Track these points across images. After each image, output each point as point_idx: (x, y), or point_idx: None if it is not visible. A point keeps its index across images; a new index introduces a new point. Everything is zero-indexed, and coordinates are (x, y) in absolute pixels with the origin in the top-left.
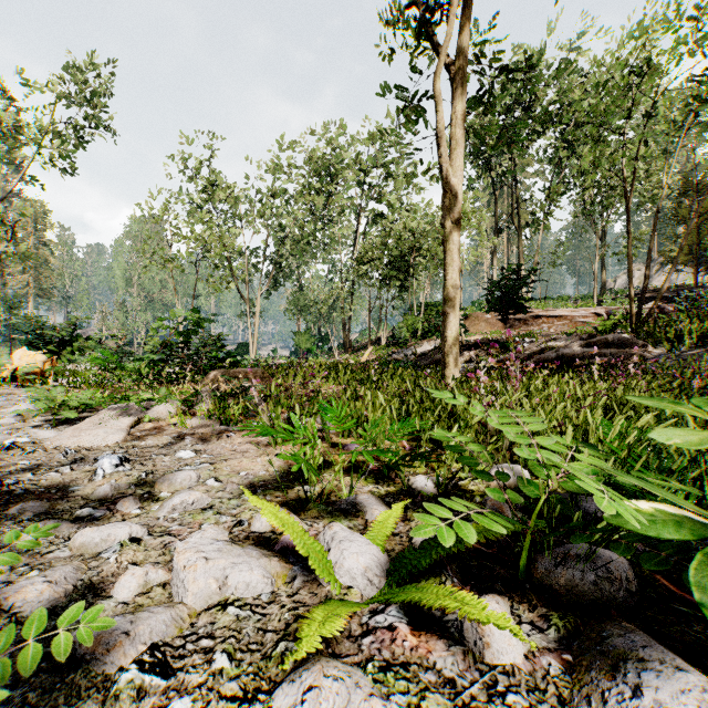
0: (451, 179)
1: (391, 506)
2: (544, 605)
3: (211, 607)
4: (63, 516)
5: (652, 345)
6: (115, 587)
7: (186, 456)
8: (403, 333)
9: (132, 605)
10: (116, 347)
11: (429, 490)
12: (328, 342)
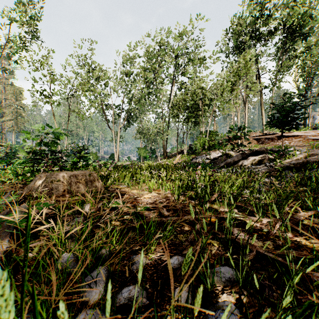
0: None
1: None
2: None
3: None
4: None
5: None
6: None
7: None
8: (197, 147)
9: None
10: (4, 154)
11: None
12: (155, 153)
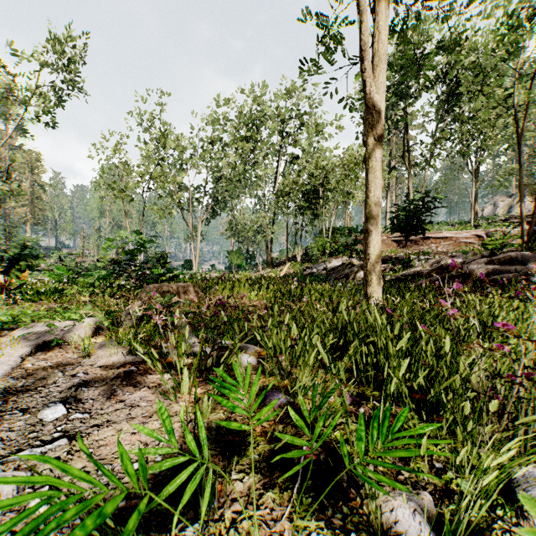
0: (375, 95)
1: None
2: None
3: None
4: None
5: None
6: None
7: (49, 416)
8: (314, 252)
9: None
10: (74, 264)
11: None
12: (254, 259)
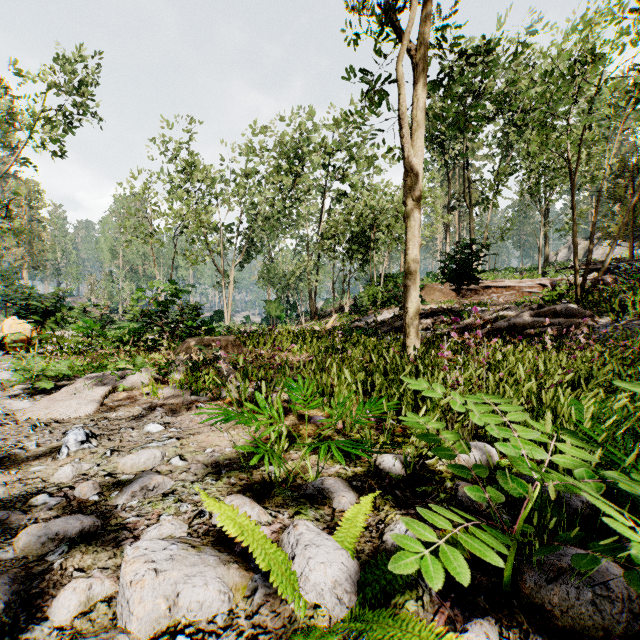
0: (412, 159)
1: (358, 490)
2: (537, 630)
3: (158, 635)
4: (17, 504)
5: (597, 315)
6: (53, 606)
7: (154, 430)
8: (364, 302)
9: (68, 631)
10: (99, 316)
11: (397, 471)
12: (295, 310)
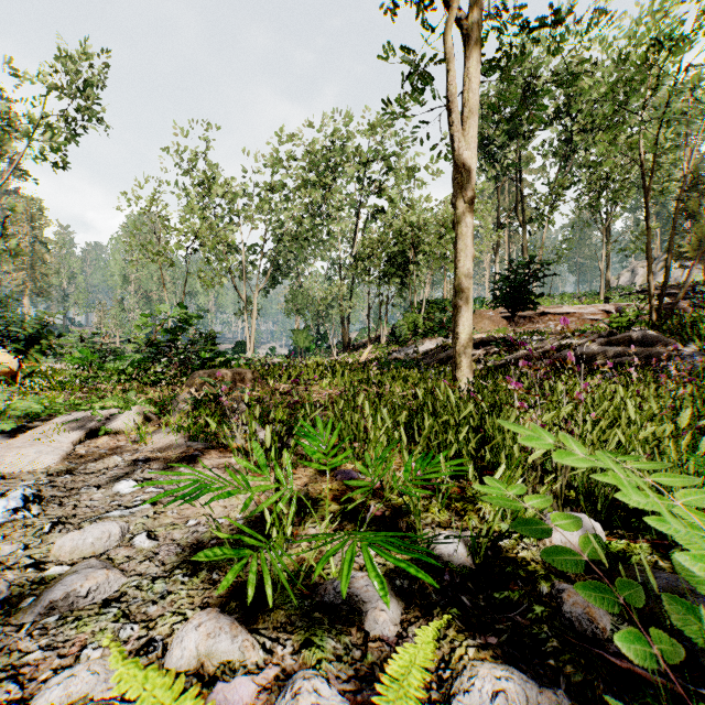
0: (464, 151)
1: (404, 596)
2: None
3: None
4: None
5: (679, 343)
6: None
7: (125, 490)
8: (403, 331)
9: None
10: (99, 346)
11: (461, 561)
12: (326, 340)
